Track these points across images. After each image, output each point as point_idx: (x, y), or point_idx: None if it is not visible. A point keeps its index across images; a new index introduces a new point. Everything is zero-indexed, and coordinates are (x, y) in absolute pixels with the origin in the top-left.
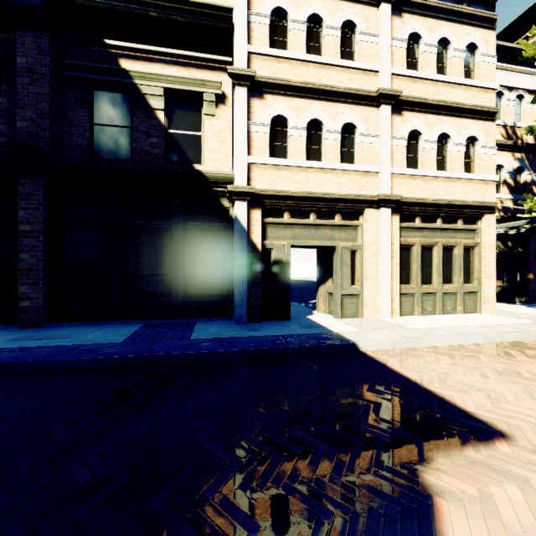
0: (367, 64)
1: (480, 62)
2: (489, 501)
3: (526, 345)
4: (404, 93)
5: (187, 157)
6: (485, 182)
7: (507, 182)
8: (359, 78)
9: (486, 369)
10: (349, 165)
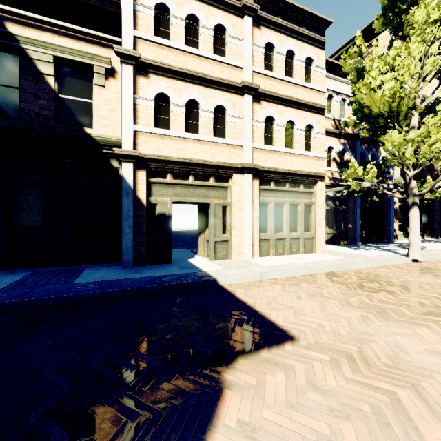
0: (234, 61)
1: (315, 71)
2: (262, 386)
3: (335, 274)
4: (262, 87)
5: (78, 121)
6: (318, 159)
7: (335, 159)
8: (228, 71)
9: (302, 293)
10: (220, 139)
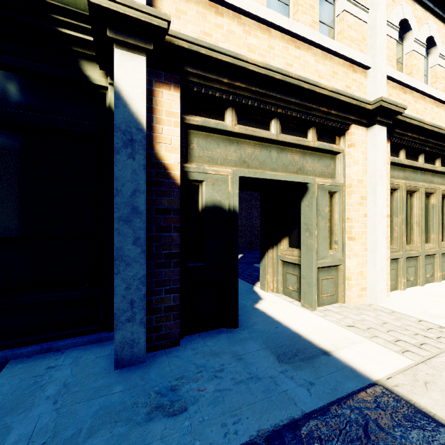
0: None
1: None
2: None
3: None
4: None
5: None
6: None
7: None
8: None
9: None
10: (334, 42)
